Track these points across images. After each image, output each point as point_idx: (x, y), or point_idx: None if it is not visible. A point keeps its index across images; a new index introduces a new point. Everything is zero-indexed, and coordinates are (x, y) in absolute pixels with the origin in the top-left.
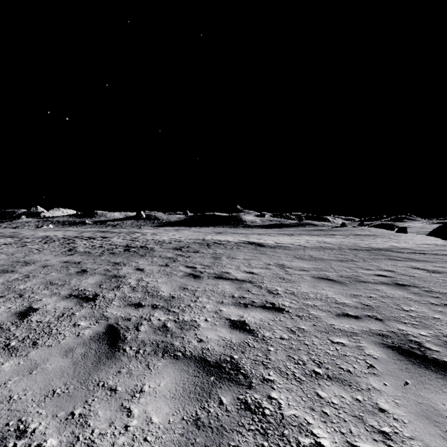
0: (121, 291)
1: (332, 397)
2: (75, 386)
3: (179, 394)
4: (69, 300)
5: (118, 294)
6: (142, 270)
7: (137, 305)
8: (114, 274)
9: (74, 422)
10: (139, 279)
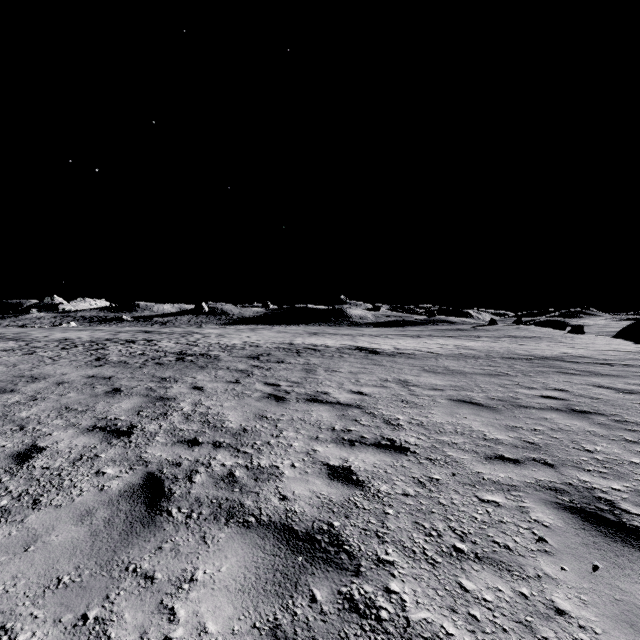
0: (169, 421)
1: (484, 590)
2: (92, 571)
3: (249, 585)
4: (92, 435)
5: (164, 425)
6: (200, 389)
7: (191, 442)
8: (161, 395)
9: (86, 631)
10: (196, 403)
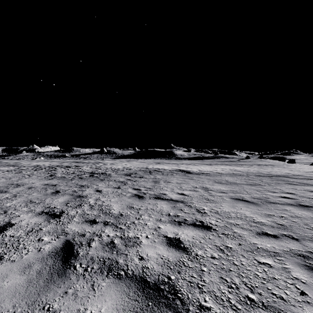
0: (81, 209)
1: None
2: (22, 309)
3: None
4: (40, 216)
5: (79, 211)
6: (100, 191)
7: (92, 222)
8: (79, 195)
9: None
10: (97, 199)
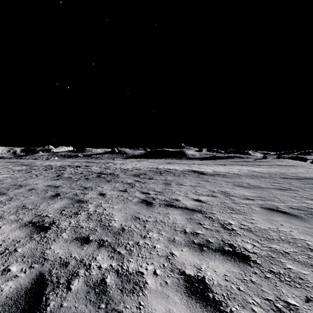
0: (76, 219)
1: None
2: None
3: None
4: (24, 229)
5: (72, 222)
6: (103, 195)
7: (84, 240)
8: (79, 199)
9: None
10: (98, 205)
